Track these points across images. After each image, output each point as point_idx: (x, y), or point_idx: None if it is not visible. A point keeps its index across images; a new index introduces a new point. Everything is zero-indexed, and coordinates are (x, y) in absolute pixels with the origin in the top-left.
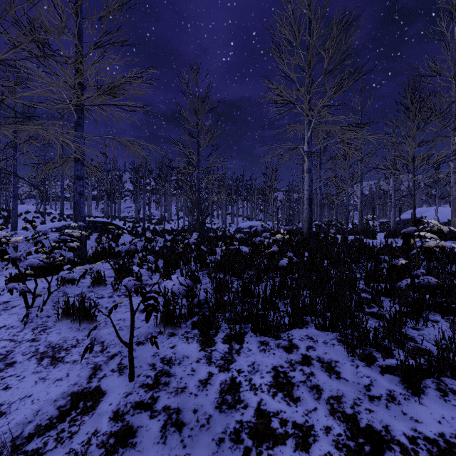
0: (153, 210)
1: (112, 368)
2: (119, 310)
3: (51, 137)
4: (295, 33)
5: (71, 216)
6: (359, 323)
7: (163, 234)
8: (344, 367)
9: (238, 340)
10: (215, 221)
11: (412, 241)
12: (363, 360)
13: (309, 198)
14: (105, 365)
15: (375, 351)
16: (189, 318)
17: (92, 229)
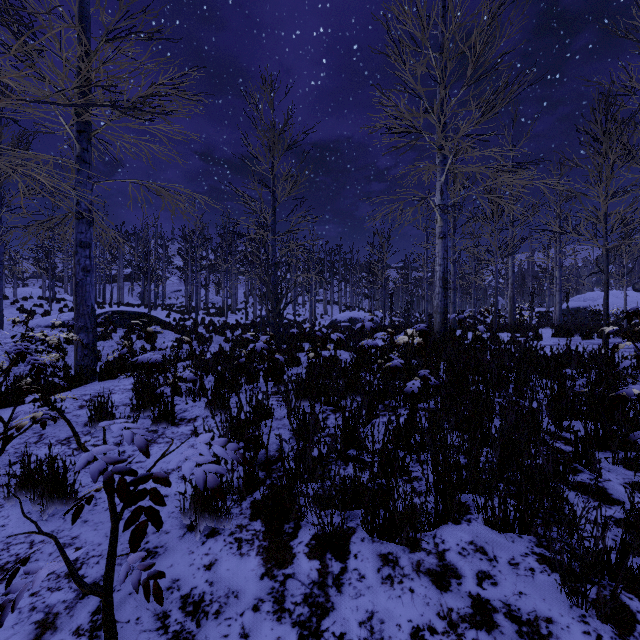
0: (212, 295)
1: (79, 623)
2: None
3: (1, 166)
4: (422, 22)
5: None
6: (576, 519)
7: (223, 330)
8: (570, 638)
9: (337, 551)
10: (300, 310)
11: (619, 346)
12: (608, 622)
13: (443, 277)
14: (65, 614)
15: (623, 591)
16: (247, 494)
17: (118, 323)
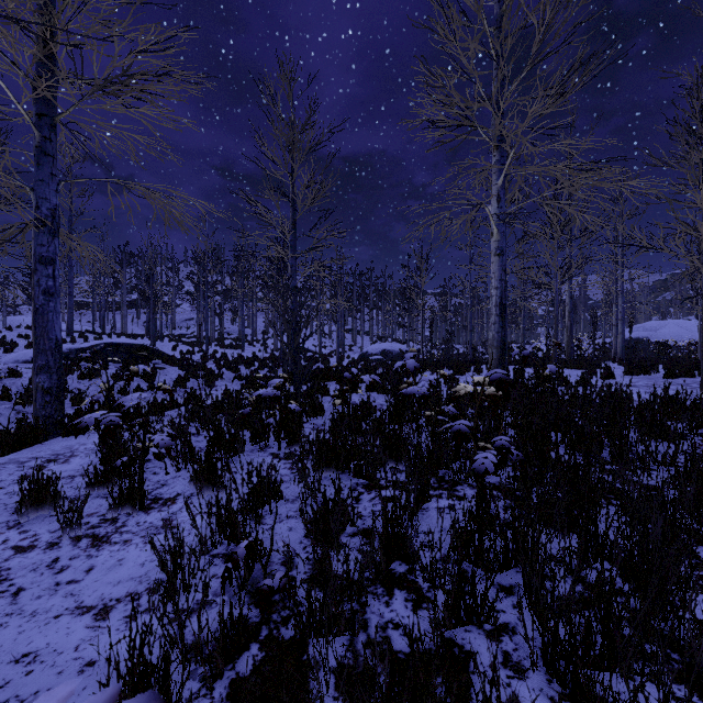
0: (228, 324)
1: None
2: (44, 605)
3: None
4: None
5: (89, 334)
6: None
7: (236, 365)
8: None
9: None
10: (327, 341)
11: None
12: None
13: (501, 303)
14: None
15: None
16: (225, 663)
17: (112, 357)
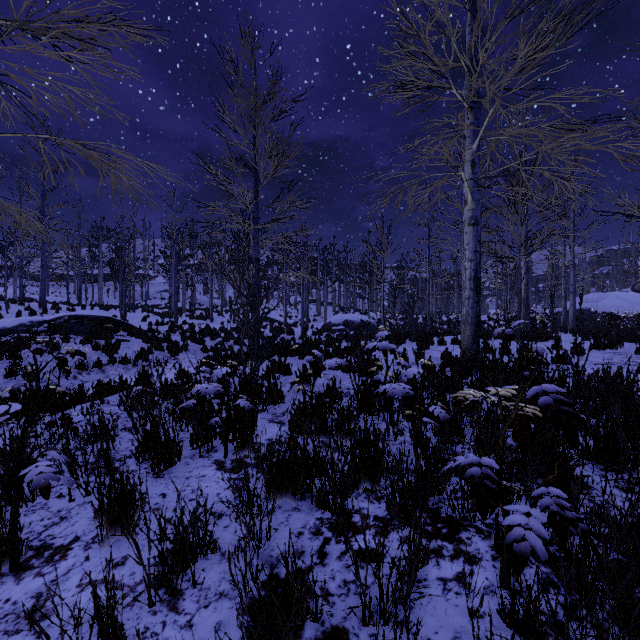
0: (200, 295)
1: None
2: None
3: None
4: None
5: (63, 305)
6: None
7: (201, 337)
8: None
9: None
10: (292, 312)
11: None
12: None
13: (475, 276)
14: None
15: None
16: None
17: (76, 329)
